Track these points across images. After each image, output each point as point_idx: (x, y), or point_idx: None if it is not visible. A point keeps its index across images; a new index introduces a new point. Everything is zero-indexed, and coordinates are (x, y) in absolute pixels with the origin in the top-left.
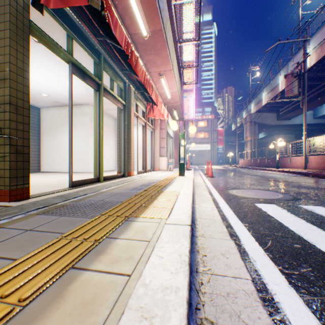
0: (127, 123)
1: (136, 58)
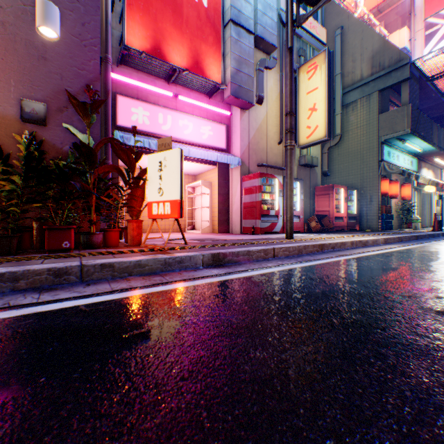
0: (428, 200)
1: (442, 185)
